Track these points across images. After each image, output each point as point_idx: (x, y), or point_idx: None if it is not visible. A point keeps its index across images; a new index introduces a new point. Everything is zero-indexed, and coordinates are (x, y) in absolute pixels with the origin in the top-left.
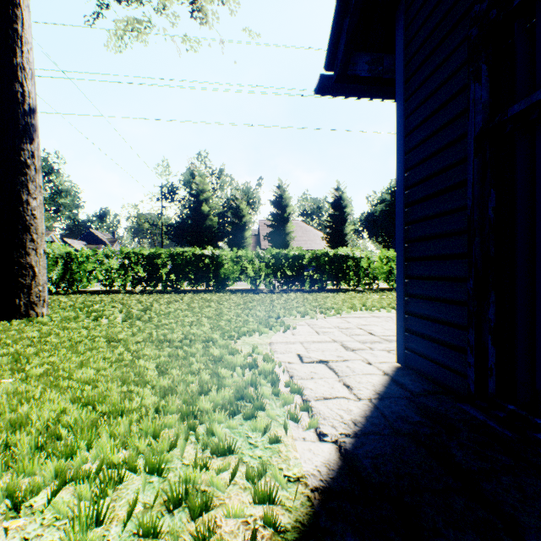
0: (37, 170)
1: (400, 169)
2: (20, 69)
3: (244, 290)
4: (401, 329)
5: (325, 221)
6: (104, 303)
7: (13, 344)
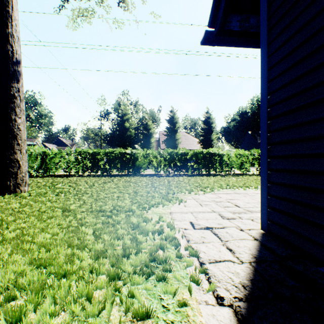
0: (21, 100)
1: (263, 93)
2: (11, 36)
3: (151, 174)
4: (265, 206)
5: (200, 132)
6: (64, 183)
7: (0, 213)
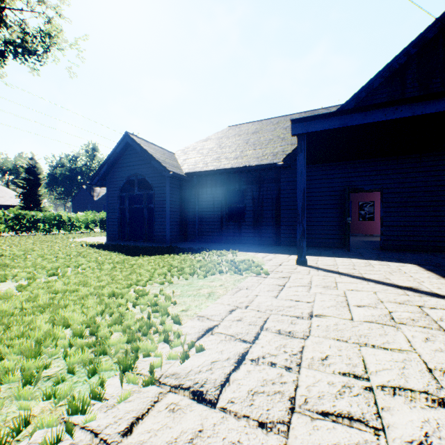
0: None
1: (107, 206)
2: None
3: None
4: (108, 234)
5: (20, 182)
6: None
7: None
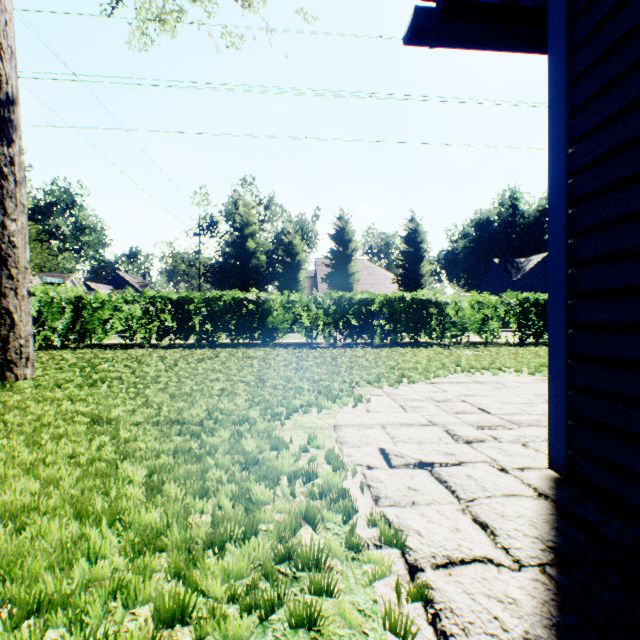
0: (18, 182)
1: (557, 144)
2: None
3: (298, 344)
4: (561, 413)
5: (397, 259)
6: (116, 361)
7: None
